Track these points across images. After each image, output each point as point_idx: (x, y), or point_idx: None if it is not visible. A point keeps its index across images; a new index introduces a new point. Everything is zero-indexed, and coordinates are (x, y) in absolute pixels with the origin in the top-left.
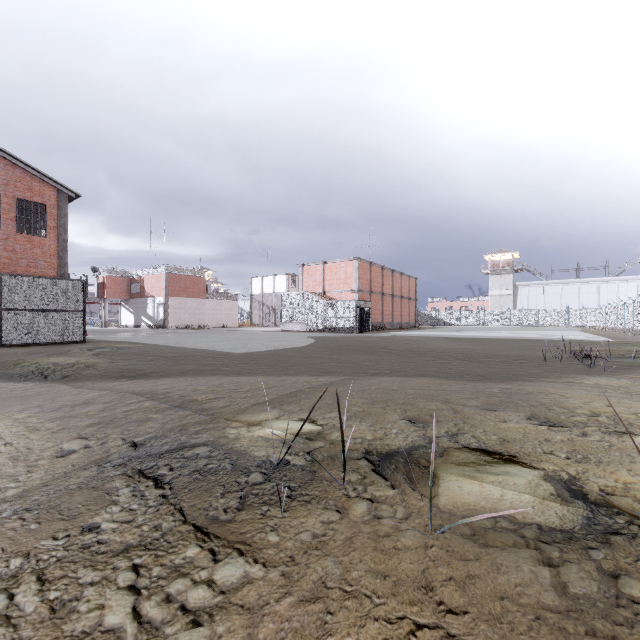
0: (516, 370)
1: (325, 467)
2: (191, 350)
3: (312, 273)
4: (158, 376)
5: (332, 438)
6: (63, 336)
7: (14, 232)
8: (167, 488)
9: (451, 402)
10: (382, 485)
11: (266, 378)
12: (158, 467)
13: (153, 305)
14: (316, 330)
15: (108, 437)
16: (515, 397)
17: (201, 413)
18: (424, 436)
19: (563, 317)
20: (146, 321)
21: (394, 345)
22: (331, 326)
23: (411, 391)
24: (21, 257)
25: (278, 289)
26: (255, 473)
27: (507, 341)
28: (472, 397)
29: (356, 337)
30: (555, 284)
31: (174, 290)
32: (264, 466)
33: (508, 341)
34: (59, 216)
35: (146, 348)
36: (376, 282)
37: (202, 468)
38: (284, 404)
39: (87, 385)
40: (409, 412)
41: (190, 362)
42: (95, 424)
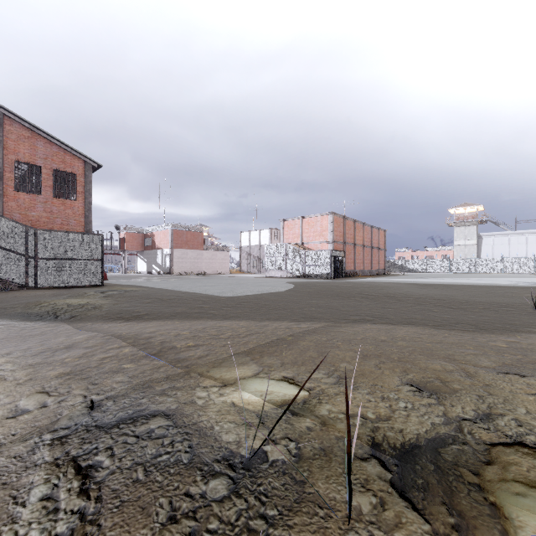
0: (507, 319)
1: (318, 473)
2: (185, 293)
3: (292, 227)
4: (150, 318)
5: (323, 414)
6: (85, 280)
7: (51, 197)
8: (93, 500)
9: (457, 360)
10: (417, 530)
11: (248, 323)
12: (97, 453)
13: (161, 255)
14: (295, 276)
15: (70, 393)
16: (533, 355)
17: (176, 364)
18: (446, 417)
19: (529, 265)
20: (156, 268)
21: (369, 290)
22: (308, 273)
23: (403, 343)
24: (57, 217)
25: (263, 241)
26: (218, 480)
27: (481, 287)
28: (479, 354)
29: (332, 283)
30: (520, 234)
31: (178, 243)
32: (232, 463)
33: (482, 287)
34: (85, 183)
35: (148, 291)
36: (349, 234)
37: (149, 461)
38: (264, 356)
39: (86, 326)
40: (411, 374)
41: (182, 305)
42: (64, 375)
